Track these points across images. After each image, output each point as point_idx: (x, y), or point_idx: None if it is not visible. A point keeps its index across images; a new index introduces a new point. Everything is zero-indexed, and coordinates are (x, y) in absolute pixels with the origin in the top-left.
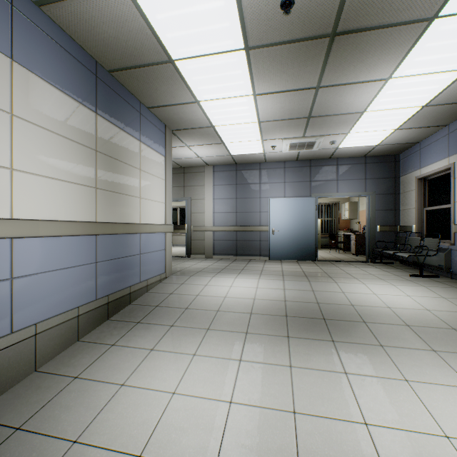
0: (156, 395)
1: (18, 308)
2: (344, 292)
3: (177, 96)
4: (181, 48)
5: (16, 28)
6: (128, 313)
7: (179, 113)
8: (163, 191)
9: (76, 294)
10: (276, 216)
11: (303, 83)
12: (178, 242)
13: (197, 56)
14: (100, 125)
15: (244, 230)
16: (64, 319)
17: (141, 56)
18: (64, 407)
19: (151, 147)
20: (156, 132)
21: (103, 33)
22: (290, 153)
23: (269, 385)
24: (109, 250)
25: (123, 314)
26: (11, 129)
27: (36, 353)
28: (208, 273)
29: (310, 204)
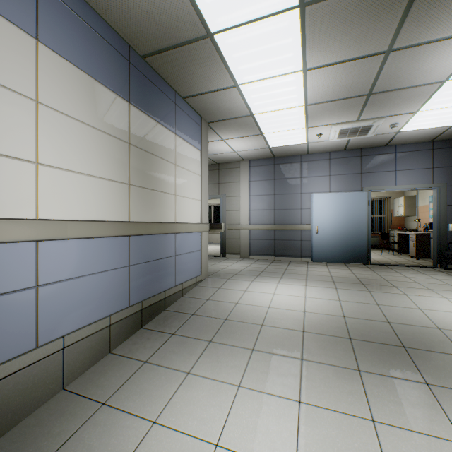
0: (194, 446)
1: (44, 319)
2: (421, 308)
3: (214, 81)
4: (221, 16)
5: (41, 5)
6: (163, 321)
7: (216, 102)
8: (199, 187)
9: (107, 301)
10: (320, 213)
11: (370, 48)
12: (212, 240)
13: (239, 25)
14: (133, 115)
15: (283, 228)
16: (95, 329)
17: (176, 33)
18: (87, 447)
19: (186, 140)
20: (191, 124)
21: (134, 7)
22: (338, 142)
23: (348, 451)
24: (143, 252)
25: (158, 322)
26: (36, 118)
27: (64, 369)
28: (246, 276)
29: (362, 199)
